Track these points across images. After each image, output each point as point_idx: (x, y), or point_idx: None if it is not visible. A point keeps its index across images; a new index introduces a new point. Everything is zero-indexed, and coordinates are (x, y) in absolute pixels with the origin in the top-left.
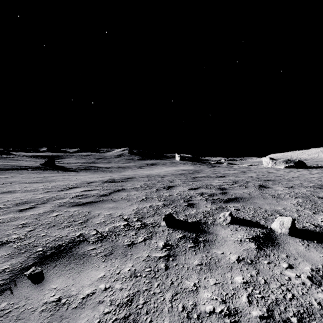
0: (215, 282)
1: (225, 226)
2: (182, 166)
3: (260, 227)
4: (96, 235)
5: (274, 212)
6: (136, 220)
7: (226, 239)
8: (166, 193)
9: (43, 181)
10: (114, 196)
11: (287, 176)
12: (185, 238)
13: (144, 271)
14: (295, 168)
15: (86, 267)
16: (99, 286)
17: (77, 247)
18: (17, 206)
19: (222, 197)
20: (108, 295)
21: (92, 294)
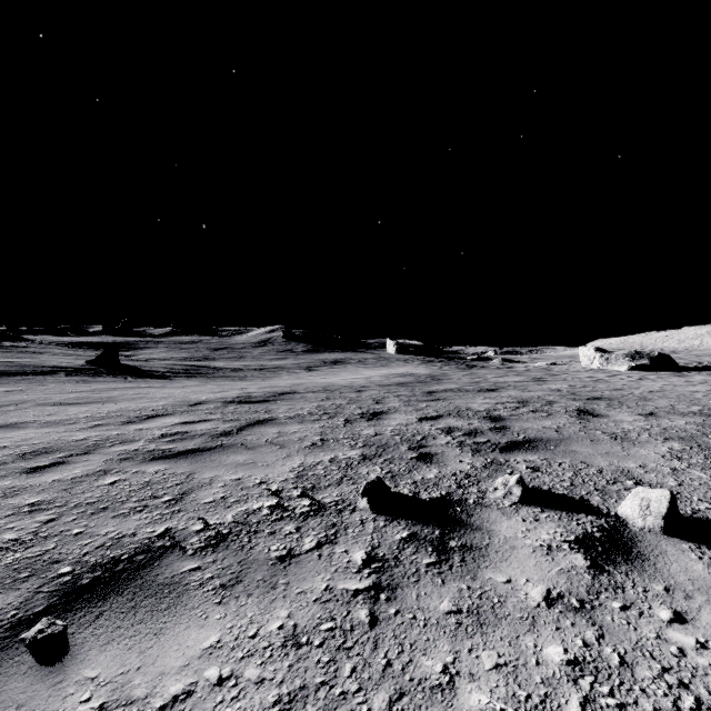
0: (496, 661)
1: (510, 510)
2: (401, 367)
3: (591, 512)
4: (204, 533)
5: (620, 475)
6: (299, 494)
7: (515, 543)
8: (368, 429)
9: (90, 402)
10: (250, 435)
11: (639, 390)
12: (417, 541)
13: (318, 631)
14: (653, 371)
15: (175, 619)
16: (205, 672)
17: (157, 563)
18: (24, 459)
19: (497, 437)
20: (227, 699)
21: (185, 698)
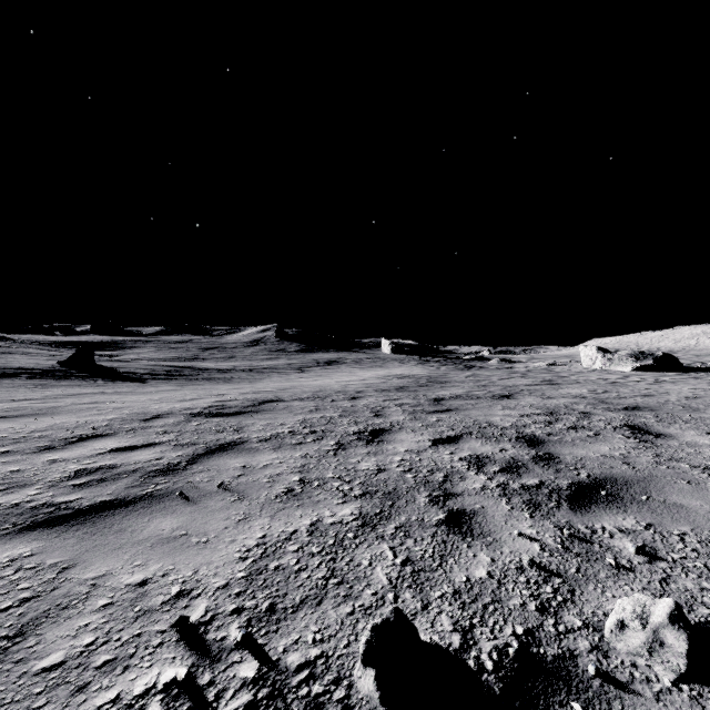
0: None
1: (685, 703)
2: (398, 367)
3: None
4: None
5: None
6: (238, 642)
7: None
8: (368, 460)
9: (23, 414)
10: (201, 472)
11: (672, 396)
12: None
13: None
14: (659, 372)
15: None
16: None
17: None
18: None
19: (551, 476)
20: None
21: None
